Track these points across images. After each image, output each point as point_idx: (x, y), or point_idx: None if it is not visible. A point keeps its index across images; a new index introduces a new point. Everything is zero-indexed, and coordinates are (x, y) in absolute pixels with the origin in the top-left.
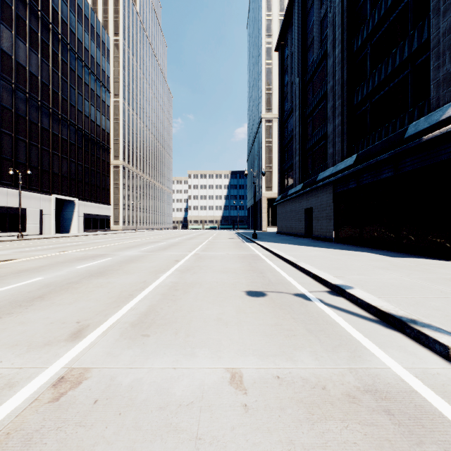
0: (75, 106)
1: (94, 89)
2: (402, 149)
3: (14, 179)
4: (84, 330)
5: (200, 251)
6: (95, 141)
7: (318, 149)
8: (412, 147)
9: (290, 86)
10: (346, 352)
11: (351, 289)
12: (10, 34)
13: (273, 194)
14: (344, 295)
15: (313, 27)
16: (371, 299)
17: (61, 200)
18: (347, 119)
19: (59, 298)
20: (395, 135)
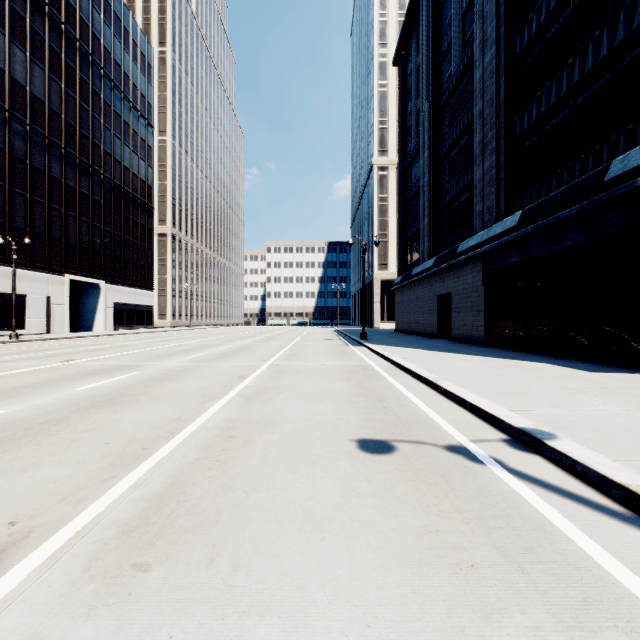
0: (100, 145)
1: (129, 122)
2: (602, 199)
3: (7, 251)
4: (14, 548)
5: (281, 361)
6: (130, 198)
7: (458, 206)
8: (619, 195)
9: (415, 115)
10: (614, 632)
11: (556, 441)
12: (2, 38)
13: (389, 275)
14: (542, 451)
15: (450, 24)
16: (606, 465)
17: (80, 283)
18: (505, 158)
19: (9, 457)
20: (587, 178)
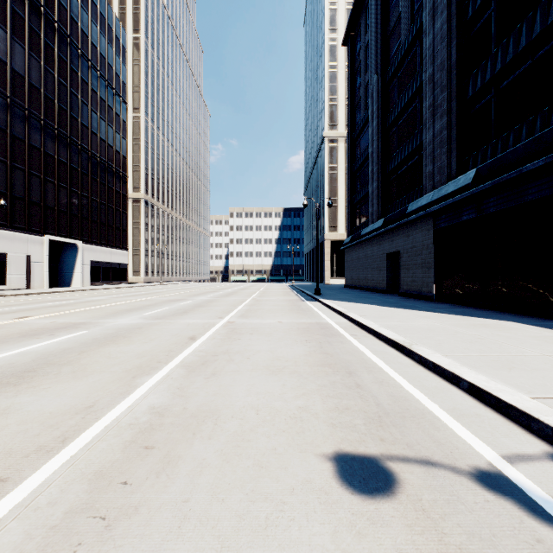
0: (77, 118)
1: (105, 99)
2: None
3: None
4: None
5: (237, 318)
6: (106, 167)
7: (406, 169)
8: None
9: (364, 89)
10: None
11: None
12: None
13: (338, 236)
14: None
15: None
16: None
17: (59, 243)
18: (456, 119)
19: None
20: None
